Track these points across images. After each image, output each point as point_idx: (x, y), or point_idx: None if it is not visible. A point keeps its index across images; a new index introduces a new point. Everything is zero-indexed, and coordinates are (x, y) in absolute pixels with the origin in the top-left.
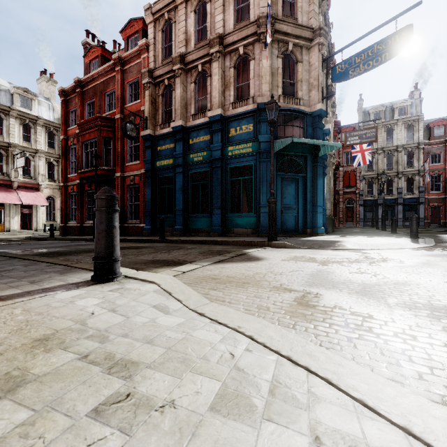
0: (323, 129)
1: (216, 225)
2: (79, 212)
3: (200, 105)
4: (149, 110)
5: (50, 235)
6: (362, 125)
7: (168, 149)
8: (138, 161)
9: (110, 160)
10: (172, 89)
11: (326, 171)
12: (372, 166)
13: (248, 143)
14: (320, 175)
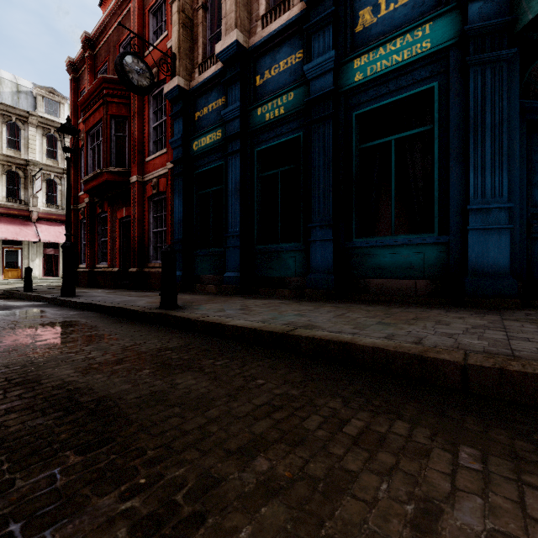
0: None
1: (320, 269)
2: (88, 249)
3: None
4: (179, 39)
5: (25, 286)
6: None
7: (214, 110)
8: (164, 149)
9: (125, 156)
10: None
11: None
12: None
13: (417, 28)
14: None
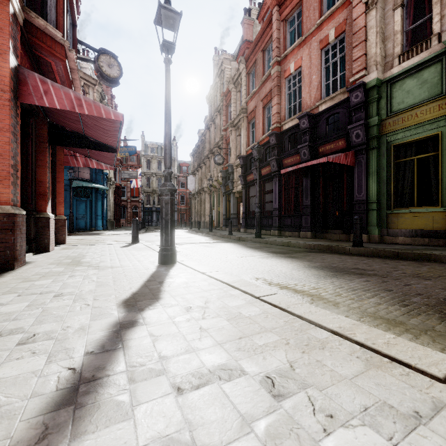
0: (103, 172)
1: None
2: None
3: None
4: None
5: None
6: (143, 154)
7: None
8: None
9: None
10: None
11: (108, 193)
12: (150, 184)
13: None
14: (100, 200)
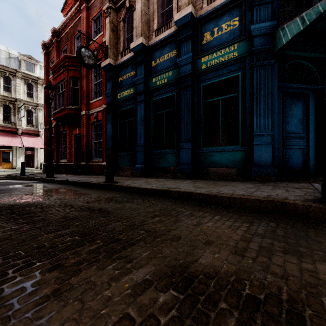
0: None
1: (185, 163)
2: (55, 152)
3: (164, 19)
4: (110, 38)
5: (21, 173)
6: None
7: (129, 77)
8: (101, 97)
9: (78, 99)
10: (133, 9)
11: None
12: None
13: (231, 45)
14: None
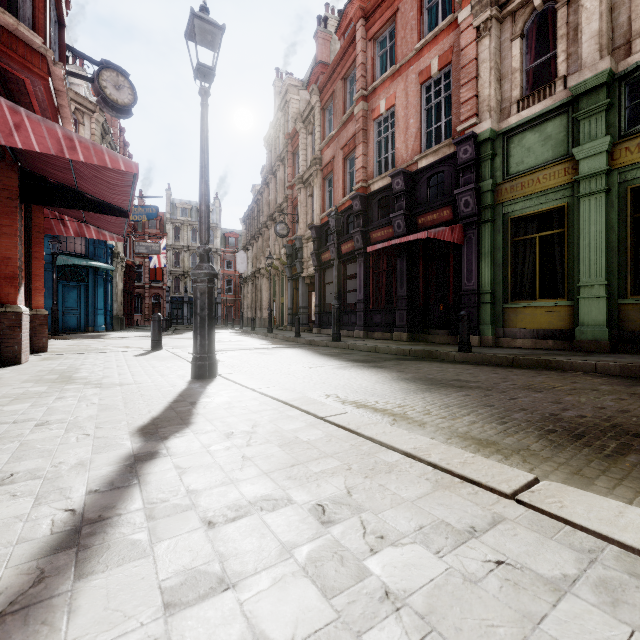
0: (107, 243)
1: None
2: None
3: None
4: None
5: None
6: (169, 218)
7: None
8: None
9: None
10: None
11: (114, 275)
12: (180, 263)
13: None
14: (101, 285)
